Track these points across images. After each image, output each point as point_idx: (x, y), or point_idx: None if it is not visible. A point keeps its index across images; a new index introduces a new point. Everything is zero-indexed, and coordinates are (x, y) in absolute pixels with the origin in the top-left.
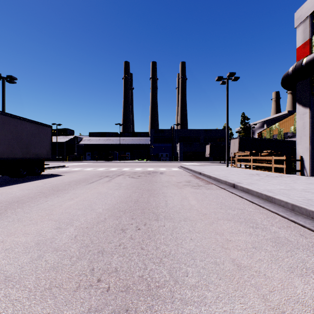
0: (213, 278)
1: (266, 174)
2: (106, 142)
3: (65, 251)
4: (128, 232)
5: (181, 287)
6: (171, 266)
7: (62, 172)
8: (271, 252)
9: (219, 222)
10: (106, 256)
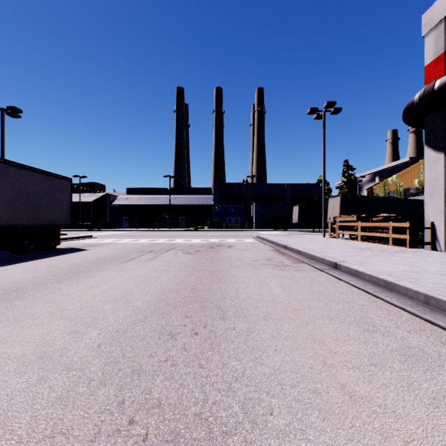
0: (312, 418)
1: (381, 249)
2: (150, 202)
3: (82, 370)
4: (180, 339)
5: (263, 434)
6: (246, 396)
7: (87, 245)
8: (400, 373)
9: (316, 321)
10: (144, 380)
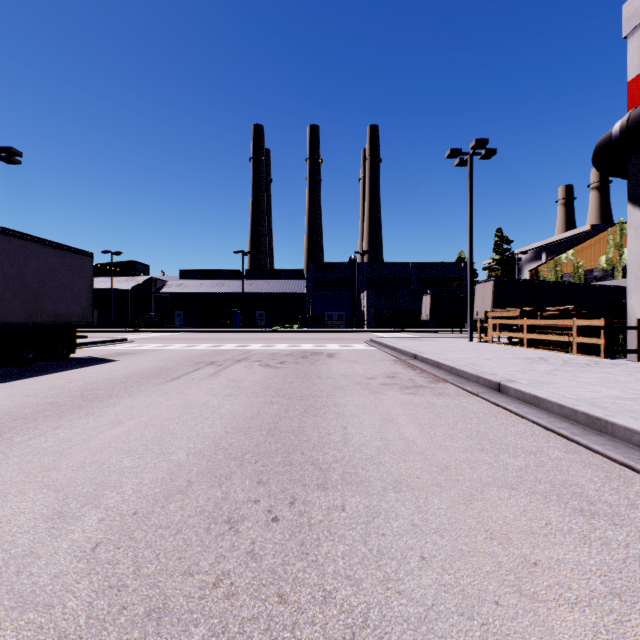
0: None
1: (563, 360)
2: (215, 290)
3: (49, 610)
4: (246, 532)
5: None
6: None
7: (117, 353)
8: None
9: (486, 493)
10: (167, 635)
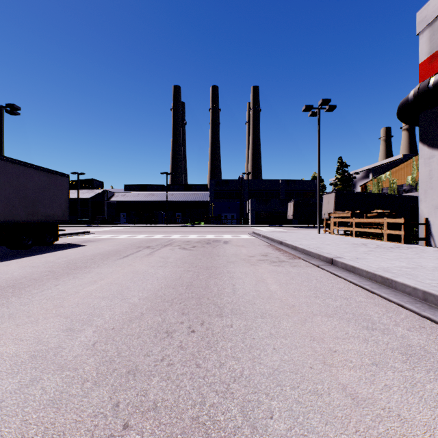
0: (314, 423)
1: (376, 245)
2: (147, 198)
3: (76, 370)
4: (176, 337)
5: None
6: (244, 398)
7: (84, 241)
8: (403, 373)
9: (314, 319)
10: (139, 380)
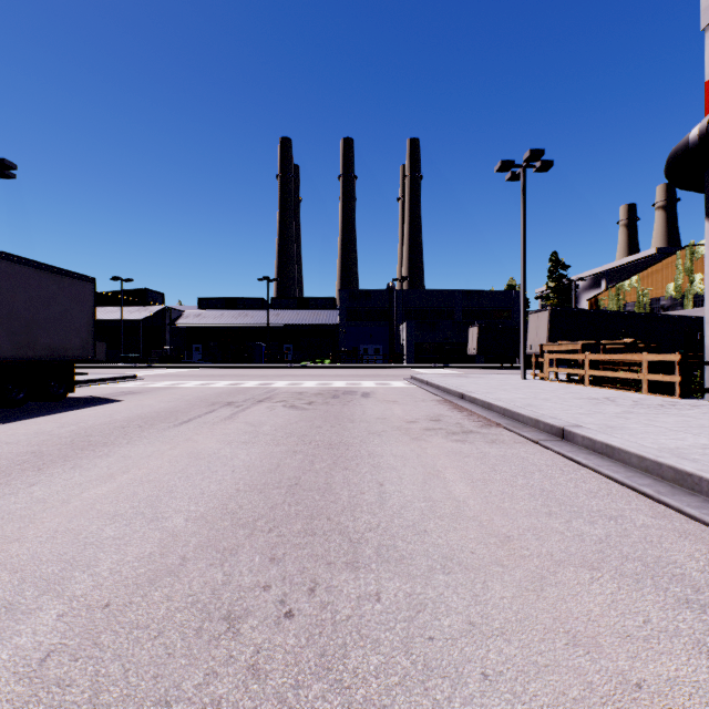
0: None
1: (632, 400)
2: (237, 321)
3: None
4: (248, 634)
5: None
6: None
7: (122, 392)
8: None
9: (561, 575)
10: None
